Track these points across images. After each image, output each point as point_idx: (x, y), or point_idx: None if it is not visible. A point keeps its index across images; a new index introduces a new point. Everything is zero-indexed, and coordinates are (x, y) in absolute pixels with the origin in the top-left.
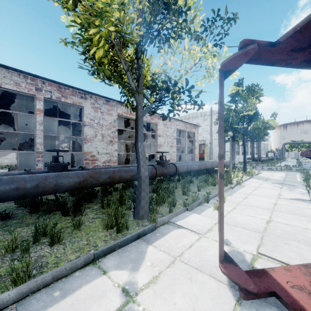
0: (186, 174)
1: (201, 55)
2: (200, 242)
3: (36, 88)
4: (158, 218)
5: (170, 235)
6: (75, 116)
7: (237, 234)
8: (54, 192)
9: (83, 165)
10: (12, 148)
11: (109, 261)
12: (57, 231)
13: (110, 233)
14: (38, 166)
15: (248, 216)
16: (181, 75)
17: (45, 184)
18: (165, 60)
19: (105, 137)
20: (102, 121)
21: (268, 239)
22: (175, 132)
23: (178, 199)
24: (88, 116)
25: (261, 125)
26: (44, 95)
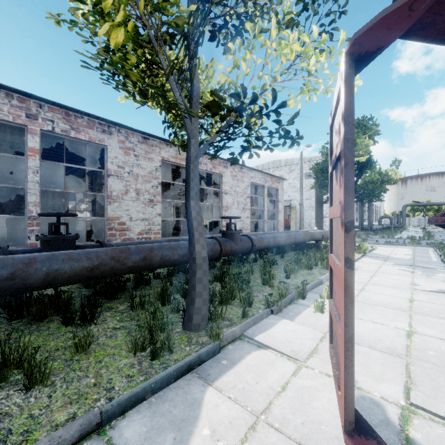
0: (266, 250)
1: (298, 50)
2: (299, 378)
3: (28, 115)
4: (223, 329)
5: (246, 364)
6: (96, 163)
7: (363, 361)
8: (45, 285)
9: (106, 238)
10: (3, 211)
11: (131, 425)
12: (38, 361)
13: (139, 360)
14: (31, 240)
15: (373, 323)
16: (264, 84)
17: (28, 273)
18: (237, 61)
19: (141, 194)
20: (137, 170)
21: (420, 371)
22: (249, 187)
23: (256, 293)
24: (114, 162)
25: (376, 177)
26: (42, 125)
